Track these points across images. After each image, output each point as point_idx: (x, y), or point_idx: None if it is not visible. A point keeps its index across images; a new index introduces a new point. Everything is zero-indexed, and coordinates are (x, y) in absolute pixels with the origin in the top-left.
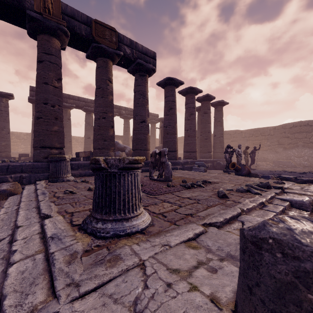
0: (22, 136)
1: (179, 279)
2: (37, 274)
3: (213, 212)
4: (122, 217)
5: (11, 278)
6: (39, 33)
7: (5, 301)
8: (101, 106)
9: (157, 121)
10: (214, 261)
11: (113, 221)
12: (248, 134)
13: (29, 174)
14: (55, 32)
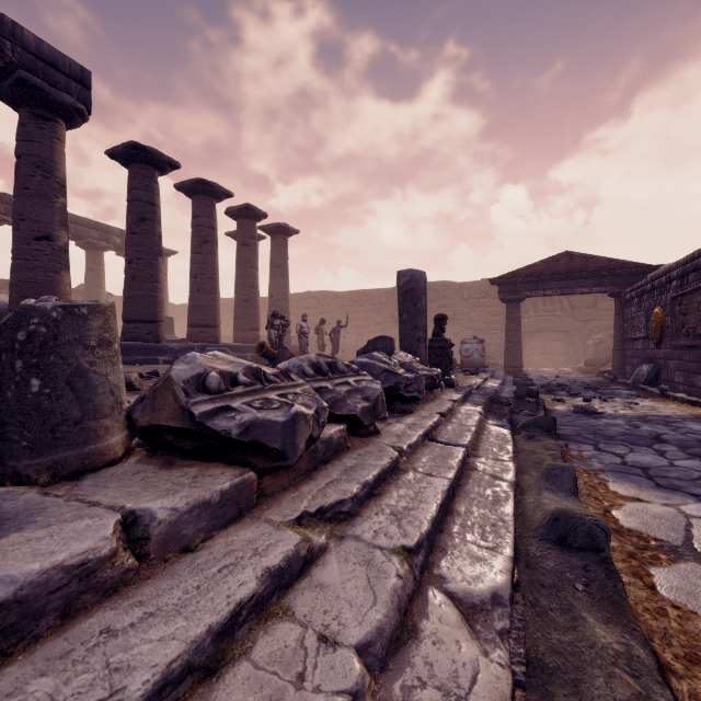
0: None
1: None
2: None
3: None
4: None
5: None
6: None
7: None
8: None
9: None
10: None
11: None
12: (347, 301)
13: None
14: None
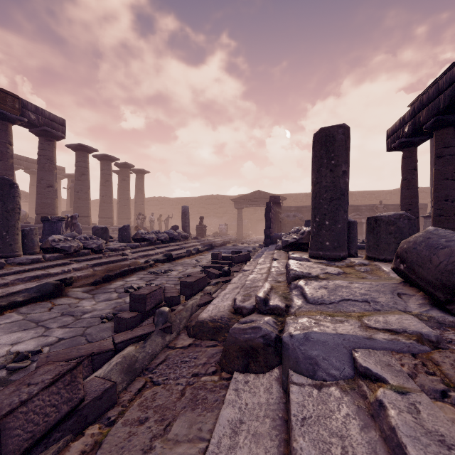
0: None
1: None
2: None
3: None
4: None
5: None
6: None
7: None
8: None
9: (63, 176)
10: None
11: None
12: (175, 203)
13: None
14: None
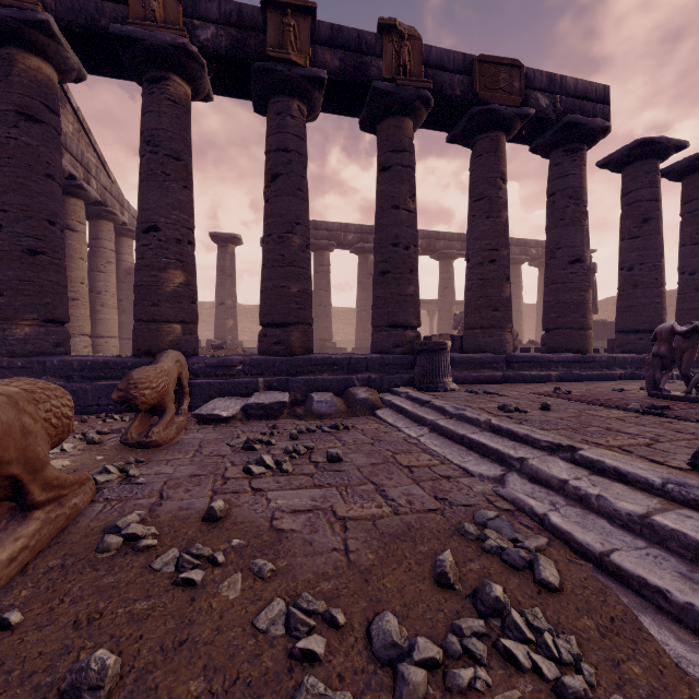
0: None
1: None
2: None
3: None
4: None
5: None
6: (383, 116)
7: None
8: (486, 236)
9: None
10: None
11: None
12: None
13: (379, 375)
14: (412, 105)
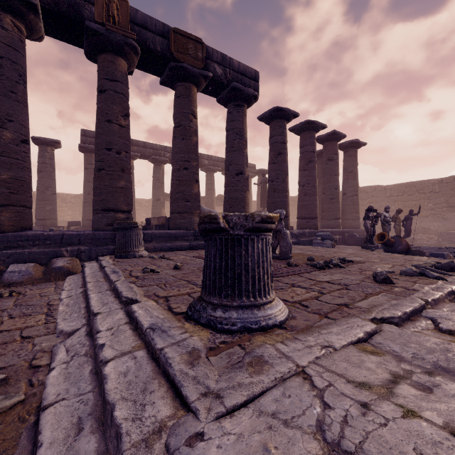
0: (69, 198)
1: (377, 397)
2: (147, 378)
3: (380, 302)
4: (251, 303)
5: (112, 381)
6: (100, 51)
7: (115, 411)
8: (182, 151)
9: (253, 174)
10: (419, 374)
11: (239, 308)
12: (396, 192)
13: (88, 247)
14: (122, 48)
